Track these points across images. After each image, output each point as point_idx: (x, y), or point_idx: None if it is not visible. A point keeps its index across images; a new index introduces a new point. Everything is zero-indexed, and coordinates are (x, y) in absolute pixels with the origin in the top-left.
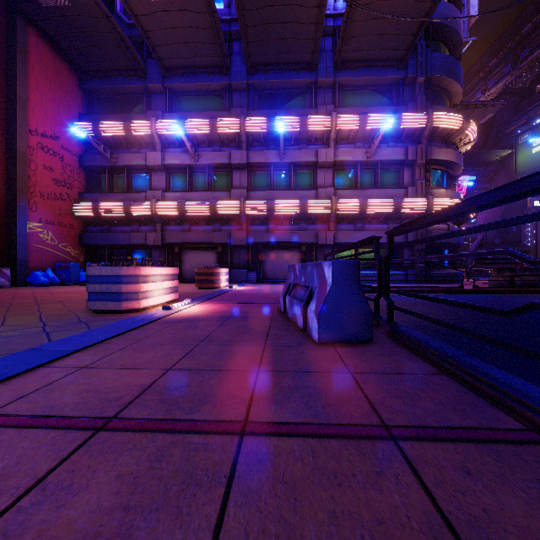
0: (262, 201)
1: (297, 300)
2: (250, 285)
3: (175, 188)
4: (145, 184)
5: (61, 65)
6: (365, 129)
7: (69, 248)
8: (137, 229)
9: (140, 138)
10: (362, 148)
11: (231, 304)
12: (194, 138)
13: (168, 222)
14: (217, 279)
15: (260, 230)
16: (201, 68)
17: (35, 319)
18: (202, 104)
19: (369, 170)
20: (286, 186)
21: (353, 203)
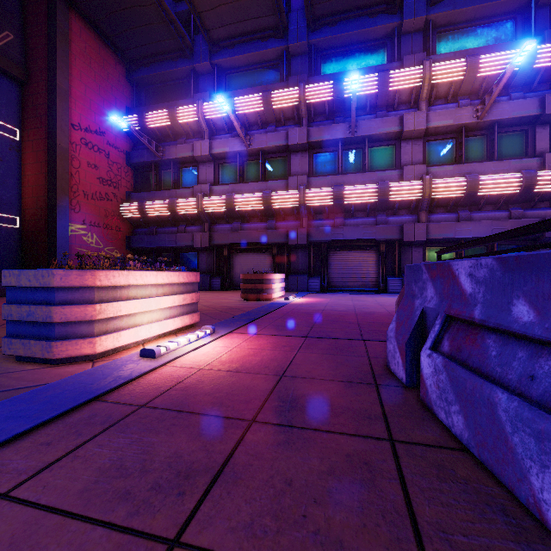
0: (327, 188)
1: (531, 409)
2: (312, 295)
3: (225, 181)
4: (193, 179)
5: (106, 55)
6: (475, 78)
7: (116, 252)
8: (183, 230)
9: (186, 127)
10: (468, 106)
11: (281, 338)
12: (245, 119)
13: (216, 220)
14: (268, 288)
15: (324, 226)
16: (252, 34)
17: None
18: (254, 79)
19: (477, 137)
20: (358, 169)
21: (457, 183)
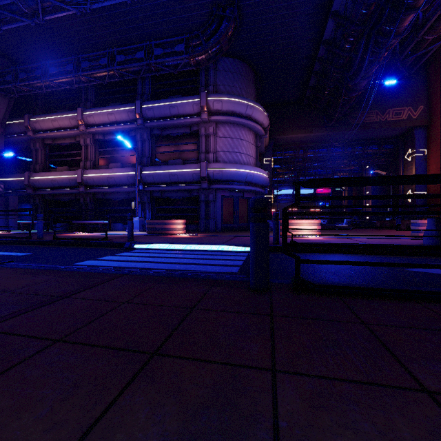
0: None
1: None
2: None
3: None
4: None
5: None
6: None
7: None
8: None
9: None
10: None
11: None
12: None
13: None
14: None
15: None
16: None
17: None
18: None
19: None
20: None
21: None
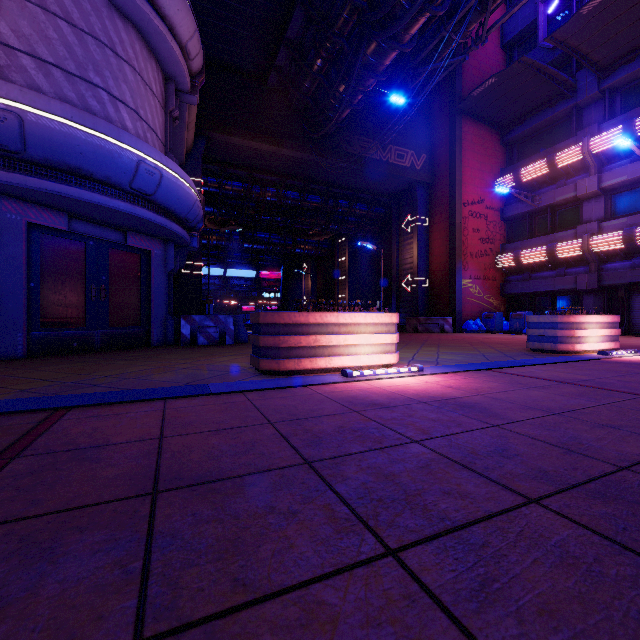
0: None
1: None
2: None
3: (619, 213)
4: (573, 218)
5: (485, 133)
6: None
7: (491, 299)
8: (562, 273)
9: (567, 168)
10: None
11: None
12: None
13: (607, 258)
14: None
15: None
16: None
17: (494, 350)
18: None
19: None
20: None
21: None
